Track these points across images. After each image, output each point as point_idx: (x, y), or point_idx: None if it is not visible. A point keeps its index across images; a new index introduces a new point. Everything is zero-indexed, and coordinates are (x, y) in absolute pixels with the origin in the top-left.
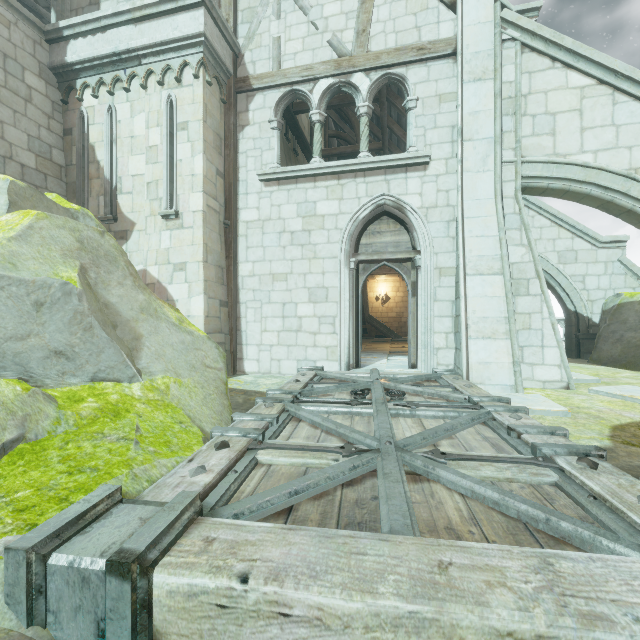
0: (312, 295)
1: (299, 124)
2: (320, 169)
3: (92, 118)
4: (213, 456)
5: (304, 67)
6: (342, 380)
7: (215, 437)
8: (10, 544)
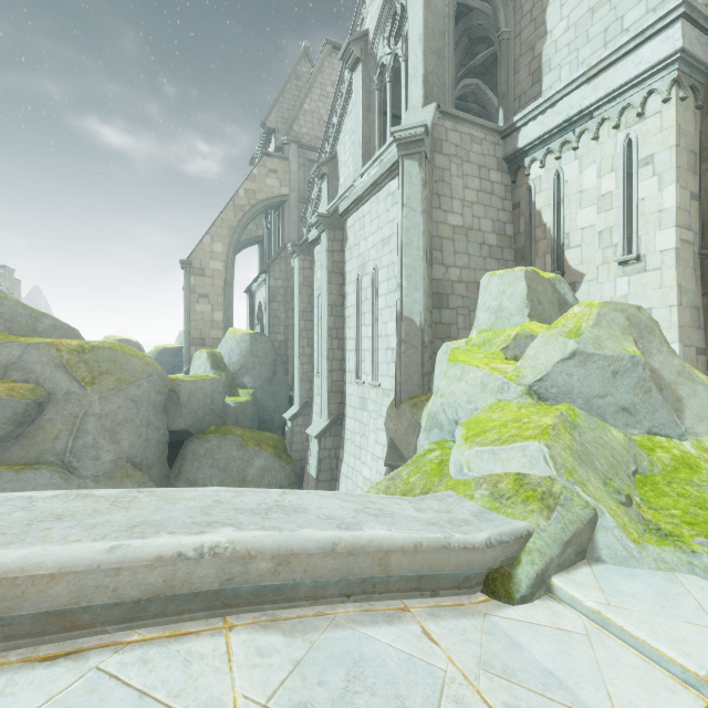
0: None
1: None
2: None
3: (538, 187)
4: None
5: None
6: None
7: None
8: None
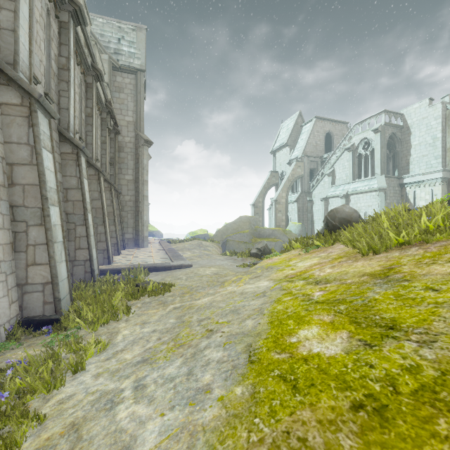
0: None
1: None
2: None
3: (409, 193)
4: None
5: None
6: None
7: None
8: None
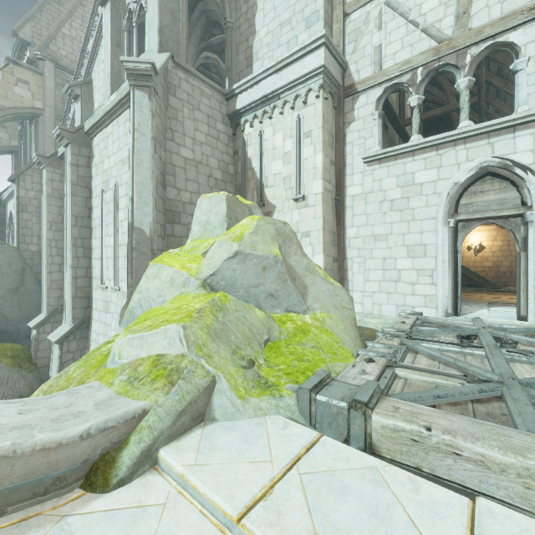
0: (410, 251)
1: (389, 102)
2: (418, 145)
3: (249, 141)
4: (367, 366)
5: (403, 62)
6: (443, 325)
7: (361, 355)
8: (300, 386)
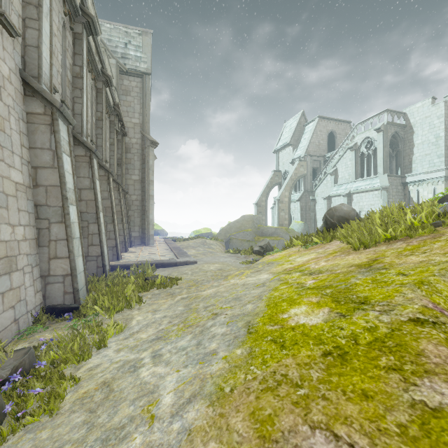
0: None
1: None
2: None
3: (411, 192)
4: None
5: None
6: None
7: None
8: None
